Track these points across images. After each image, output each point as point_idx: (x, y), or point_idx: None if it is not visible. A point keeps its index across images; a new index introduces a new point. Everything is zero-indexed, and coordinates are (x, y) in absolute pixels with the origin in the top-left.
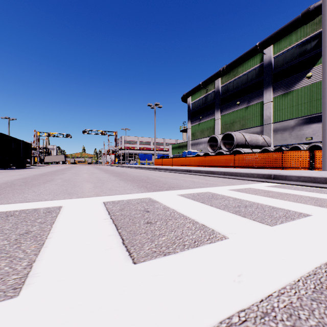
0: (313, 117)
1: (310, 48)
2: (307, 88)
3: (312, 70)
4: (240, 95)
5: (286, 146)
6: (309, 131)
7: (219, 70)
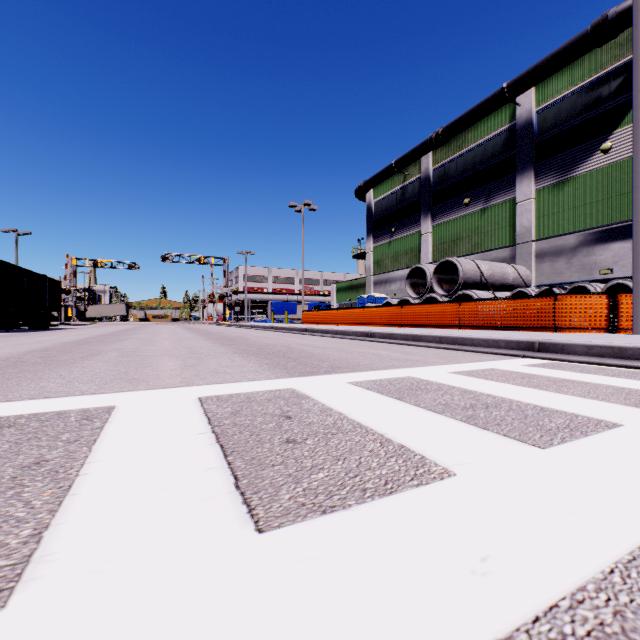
0: (615, 230)
1: (609, 93)
2: (603, 172)
3: (613, 136)
4: (470, 187)
5: (562, 287)
6: (607, 256)
7: (429, 137)
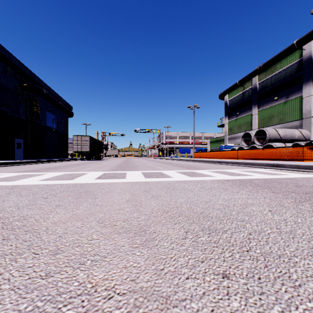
0: None
1: None
2: None
3: None
4: (278, 91)
5: None
6: None
7: (255, 69)
